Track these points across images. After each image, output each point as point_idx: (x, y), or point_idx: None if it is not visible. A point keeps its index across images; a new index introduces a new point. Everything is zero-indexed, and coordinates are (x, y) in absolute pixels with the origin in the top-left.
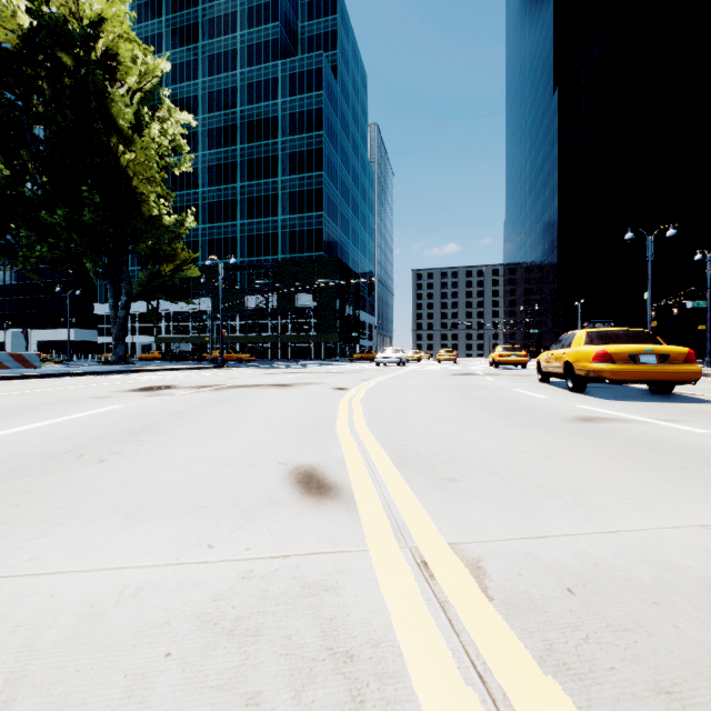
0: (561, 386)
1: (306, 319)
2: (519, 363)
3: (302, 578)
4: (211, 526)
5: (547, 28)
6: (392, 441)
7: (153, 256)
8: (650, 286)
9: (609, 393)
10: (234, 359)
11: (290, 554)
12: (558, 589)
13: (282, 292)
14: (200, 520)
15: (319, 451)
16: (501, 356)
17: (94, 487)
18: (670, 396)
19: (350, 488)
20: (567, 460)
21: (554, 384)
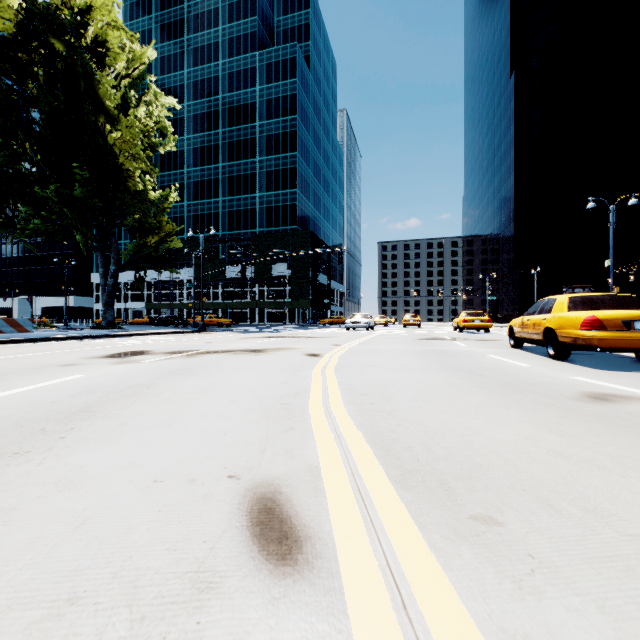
0: (537, 352)
1: (281, 287)
2: (483, 328)
3: None
4: None
5: (503, 17)
6: (379, 433)
7: (140, 228)
8: (612, 253)
9: (594, 361)
10: (216, 323)
11: None
12: None
13: (260, 262)
14: None
15: (286, 451)
16: (466, 321)
17: None
18: None
19: (331, 542)
20: (632, 473)
21: (529, 350)
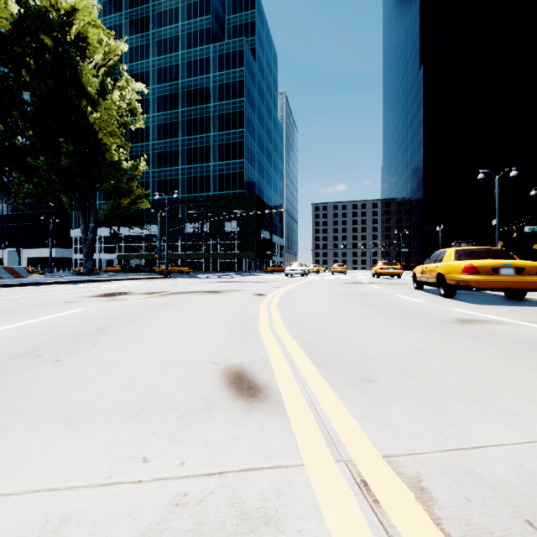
0: (433, 292)
1: (231, 241)
2: (395, 274)
3: (239, 504)
4: (148, 433)
5: (414, 19)
6: (308, 341)
7: (115, 192)
8: (497, 214)
9: (473, 298)
10: (177, 271)
11: (225, 471)
12: (516, 521)
13: (213, 220)
14: (138, 426)
15: (246, 351)
16: (382, 268)
17: (45, 388)
18: (523, 300)
19: (277, 389)
20: (464, 360)
21: (427, 291)
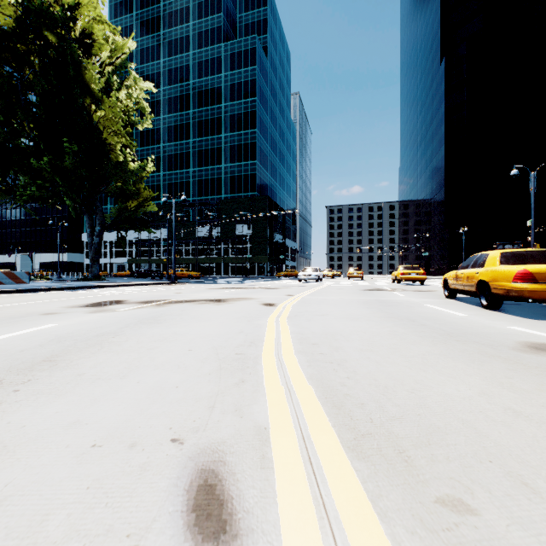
0: (469, 302)
1: (243, 244)
2: (418, 280)
3: None
4: None
5: (435, 11)
6: (330, 387)
7: (121, 194)
8: (533, 214)
9: (524, 311)
10: (187, 276)
11: None
12: None
13: (225, 224)
14: None
15: (235, 408)
16: (403, 274)
17: None
18: None
19: (276, 538)
20: None
21: (462, 301)
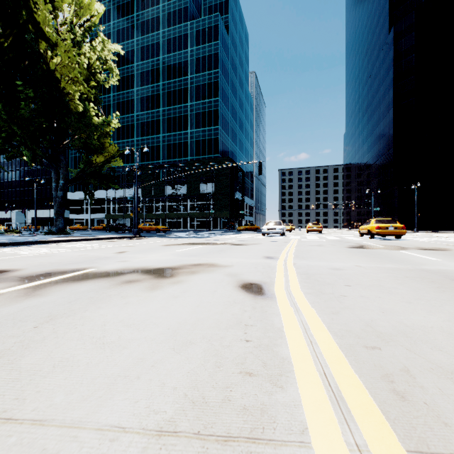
0: None
1: (207, 201)
2: (397, 234)
3: None
4: None
5: None
6: None
7: (85, 148)
8: None
9: None
10: (154, 230)
11: None
12: None
13: (190, 183)
14: None
15: None
16: (379, 227)
17: None
18: None
19: None
20: None
21: None
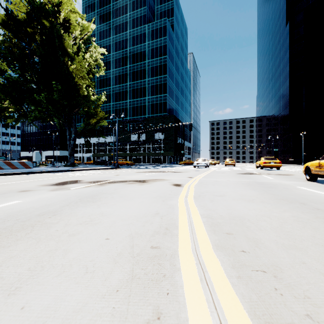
0: None
1: (158, 145)
2: (276, 167)
3: None
4: None
5: None
6: None
7: (86, 115)
8: None
9: None
10: (125, 164)
11: None
12: None
13: (148, 132)
14: None
15: None
16: (265, 162)
17: None
18: None
19: None
20: None
21: (323, 183)
